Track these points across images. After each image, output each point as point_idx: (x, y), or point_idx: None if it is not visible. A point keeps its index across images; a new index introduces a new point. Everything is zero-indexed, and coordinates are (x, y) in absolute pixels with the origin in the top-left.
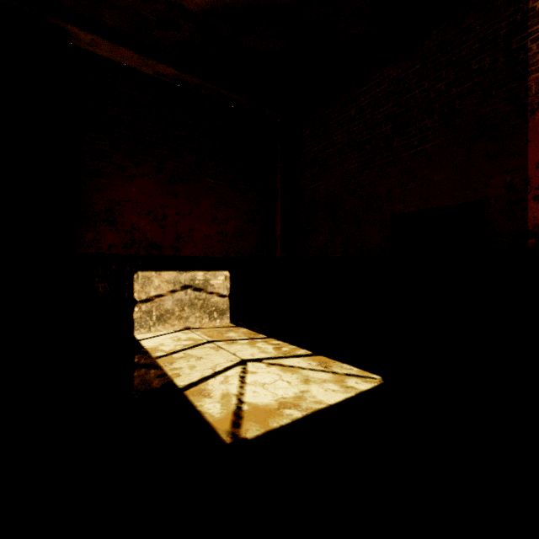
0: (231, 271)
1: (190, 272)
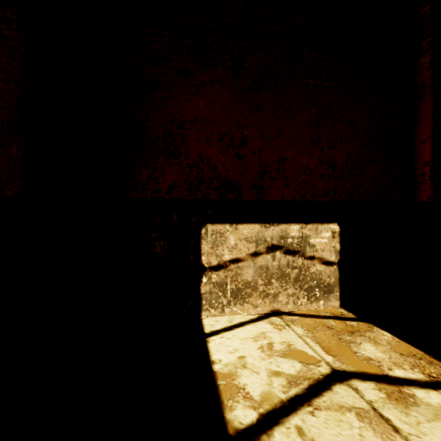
0: (341, 224)
1: (280, 225)
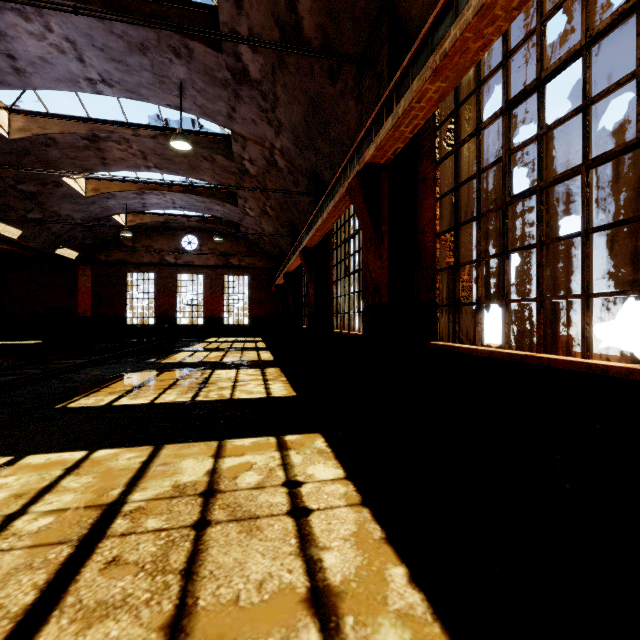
0: None
1: None
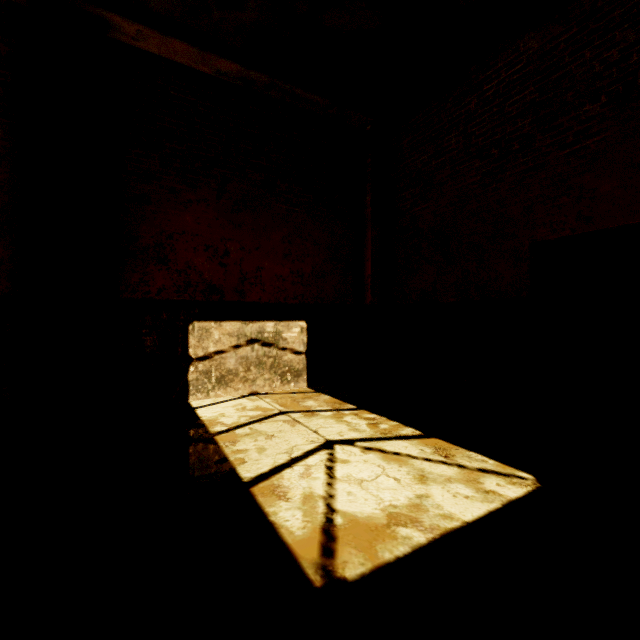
0: (308, 321)
1: (258, 322)
